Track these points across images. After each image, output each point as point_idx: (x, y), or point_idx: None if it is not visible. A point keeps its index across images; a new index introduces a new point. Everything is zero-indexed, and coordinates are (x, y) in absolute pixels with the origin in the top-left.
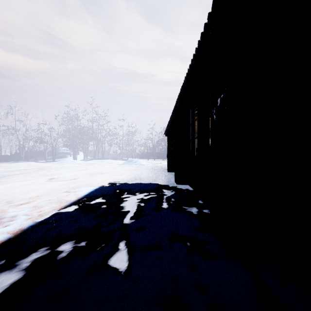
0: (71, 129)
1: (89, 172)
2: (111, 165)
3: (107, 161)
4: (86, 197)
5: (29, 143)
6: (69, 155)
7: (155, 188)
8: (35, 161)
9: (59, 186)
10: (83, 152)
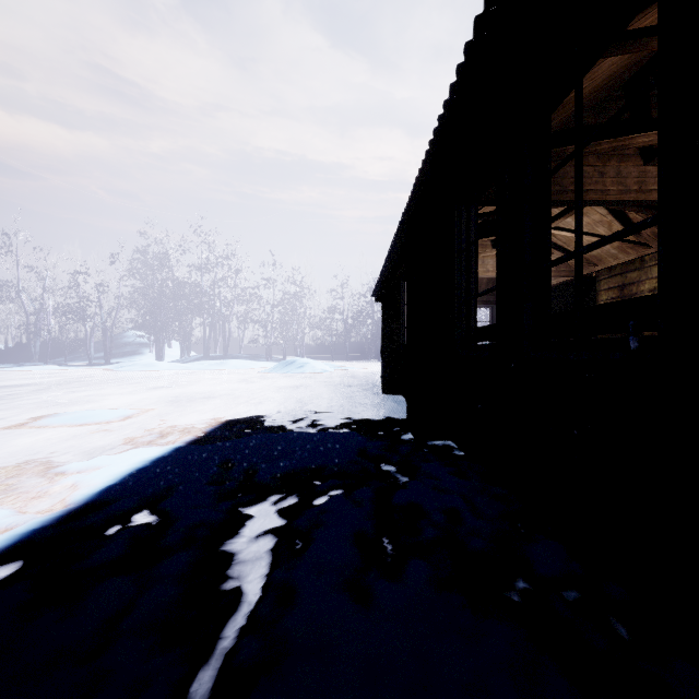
0: (150, 289)
1: (176, 395)
2: (240, 374)
3: (234, 364)
4: (102, 501)
5: (50, 320)
6: (148, 349)
7: (349, 455)
8: (65, 364)
9: (56, 444)
10: (180, 342)
